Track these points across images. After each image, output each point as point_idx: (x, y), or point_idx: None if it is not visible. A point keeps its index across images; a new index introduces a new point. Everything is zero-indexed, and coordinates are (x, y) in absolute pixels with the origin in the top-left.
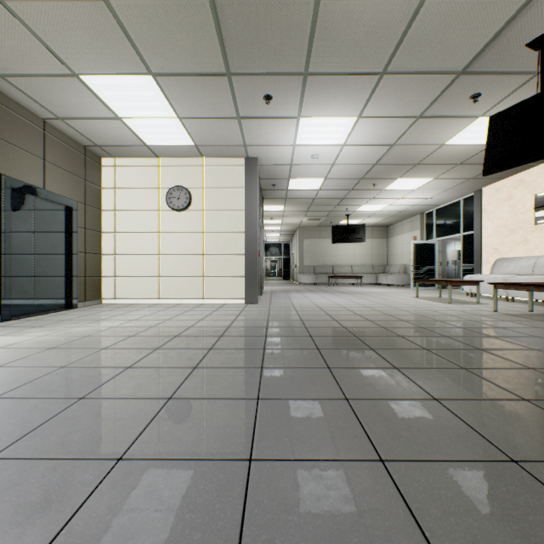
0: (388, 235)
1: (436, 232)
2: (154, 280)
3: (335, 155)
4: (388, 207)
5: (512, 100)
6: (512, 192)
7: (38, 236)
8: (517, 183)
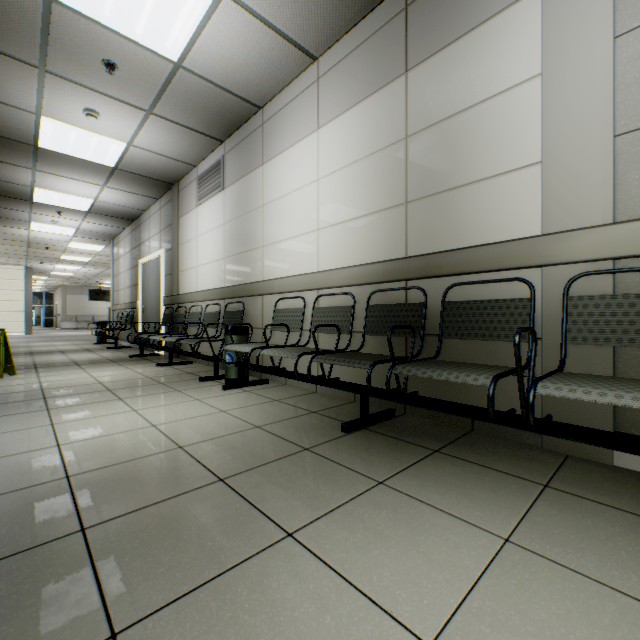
0: None
1: None
2: None
3: (77, 270)
4: None
5: None
6: None
7: None
8: None
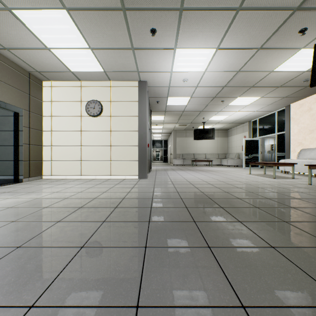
0: (228, 135)
1: (259, 133)
2: (77, 163)
3: (198, 79)
4: (229, 117)
5: None
6: (312, 106)
7: None
8: (315, 100)
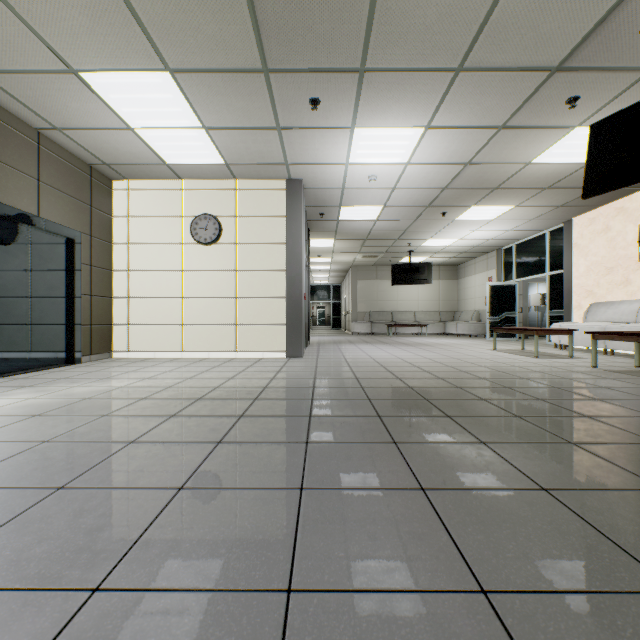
0: (458, 276)
1: (516, 272)
2: (176, 329)
3: (396, 176)
4: (459, 242)
5: (618, 106)
6: (611, 222)
7: (31, 275)
8: (616, 211)
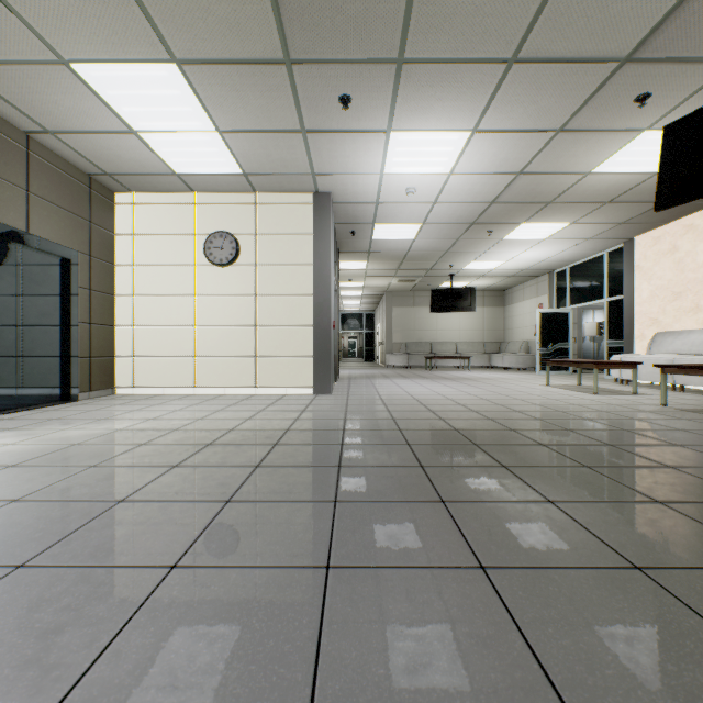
0: (505, 303)
1: (570, 297)
2: (187, 362)
3: (438, 188)
4: (507, 264)
5: (694, 105)
6: (678, 242)
7: (19, 299)
8: (685, 229)
